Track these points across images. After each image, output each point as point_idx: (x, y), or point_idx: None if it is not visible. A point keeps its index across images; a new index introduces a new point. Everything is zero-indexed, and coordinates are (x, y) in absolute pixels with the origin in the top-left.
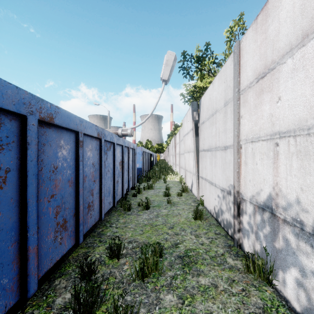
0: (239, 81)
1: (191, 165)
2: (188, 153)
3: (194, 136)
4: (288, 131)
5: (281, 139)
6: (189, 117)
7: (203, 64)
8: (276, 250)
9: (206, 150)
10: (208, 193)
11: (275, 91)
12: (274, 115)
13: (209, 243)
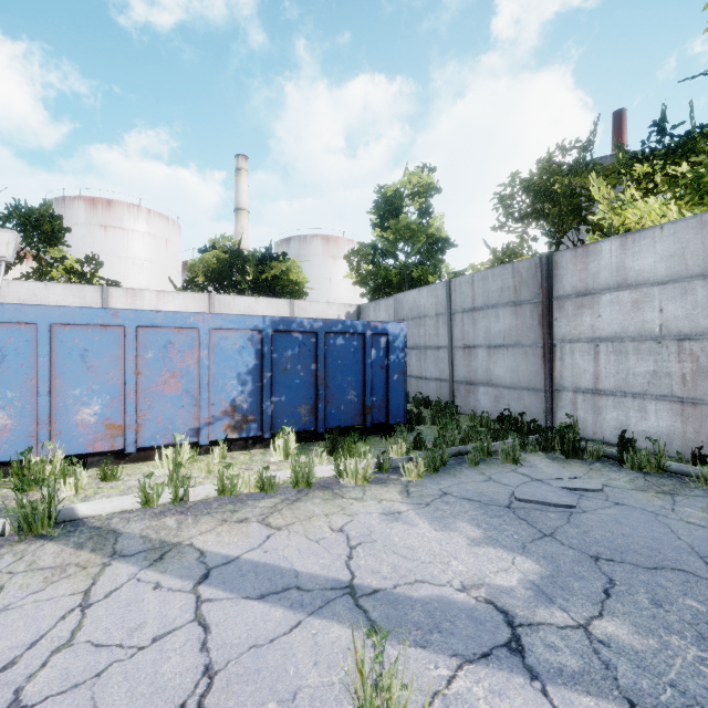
0: None
1: None
2: None
3: None
4: None
5: None
6: None
7: None
8: None
9: None
10: None
11: None
12: None
13: None
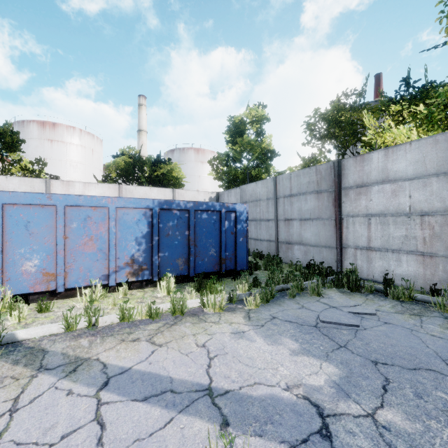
0: None
1: None
2: None
3: None
4: None
5: None
6: None
7: None
8: None
9: None
10: None
11: None
12: None
13: None
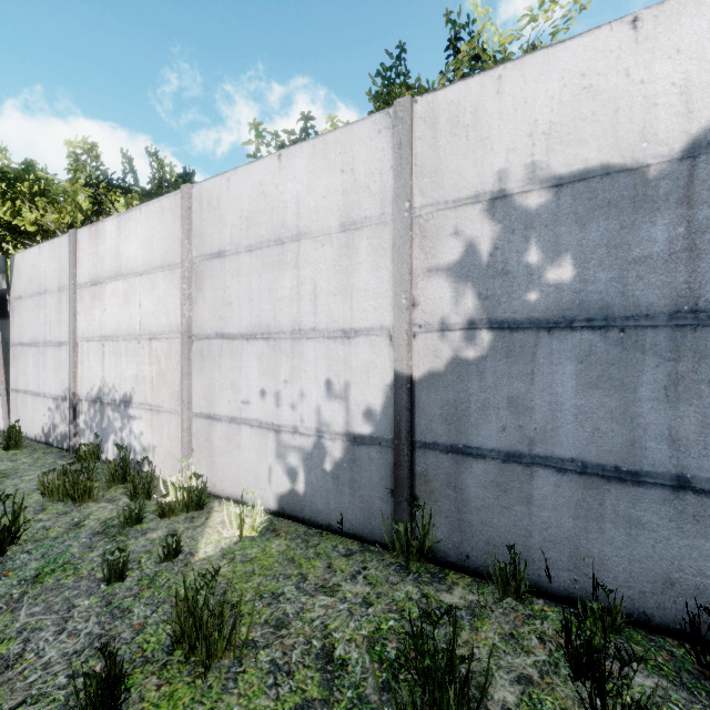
0: (76, 274)
1: None
2: None
3: None
4: (110, 336)
5: (106, 342)
6: None
7: (20, 192)
8: (104, 430)
9: (27, 344)
10: (32, 411)
11: (103, 303)
12: (103, 321)
13: (35, 460)
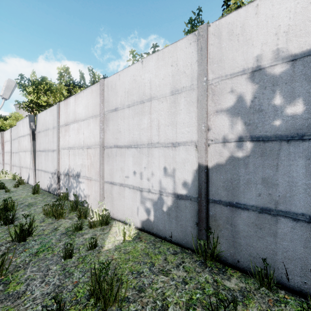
0: (59, 121)
1: (28, 161)
2: (24, 152)
3: (31, 140)
4: (72, 147)
5: (70, 149)
6: (26, 124)
7: (40, 89)
8: (69, 187)
9: (42, 151)
10: (43, 178)
11: (69, 133)
12: (69, 141)
13: (43, 199)
